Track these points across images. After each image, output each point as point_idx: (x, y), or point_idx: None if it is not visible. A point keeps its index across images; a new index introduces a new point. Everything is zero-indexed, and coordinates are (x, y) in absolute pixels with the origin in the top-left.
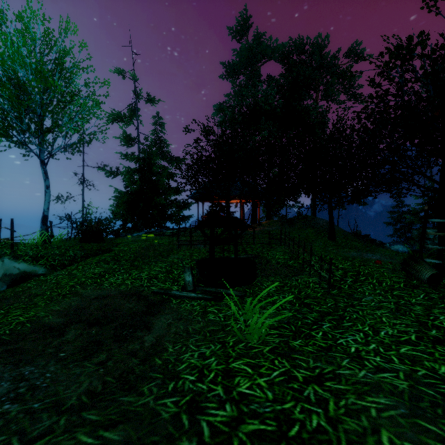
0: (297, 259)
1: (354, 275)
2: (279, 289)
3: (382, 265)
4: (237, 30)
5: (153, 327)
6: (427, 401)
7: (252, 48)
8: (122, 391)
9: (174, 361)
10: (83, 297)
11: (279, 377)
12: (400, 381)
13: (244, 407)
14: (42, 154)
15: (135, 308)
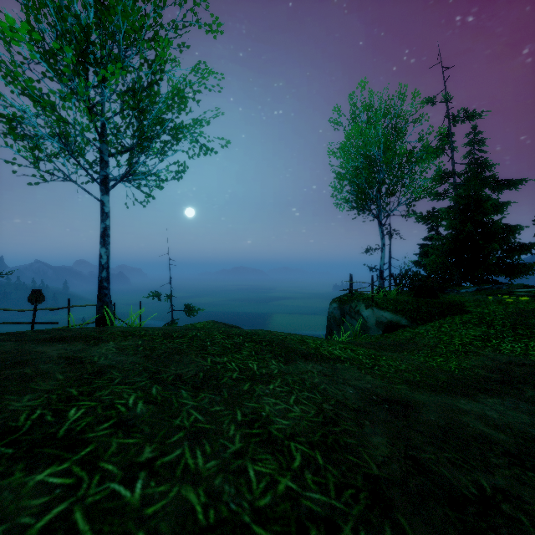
0: None
1: None
2: None
3: None
4: None
5: None
6: None
7: None
8: None
9: None
10: (491, 359)
11: None
12: None
13: None
14: (380, 216)
15: None
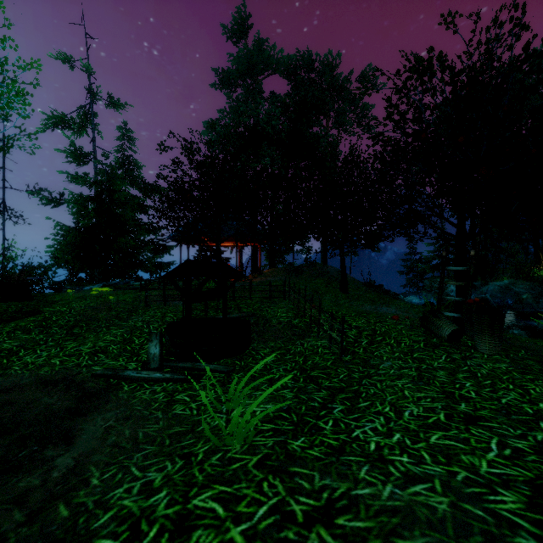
0: (303, 316)
1: (369, 335)
2: (279, 358)
3: (399, 321)
4: (233, 29)
5: (78, 437)
6: (479, 532)
7: (252, 55)
8: None
9: (92, 508)
10: None
11: (266, 520)
12: (438, 497)
13: None
14: None
15: (58, 404)
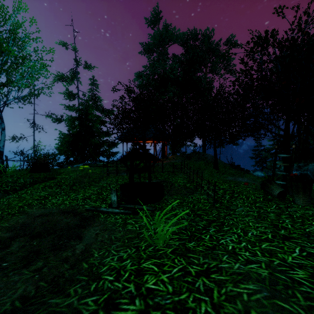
0: (192, 182)
1: (230, 193)
2: (179, 204)
3: (248, 185)
4: (151, 20)
5: (84, 237)
6: (281, 284)
7: (162, 34)
8: (52, 294)
9: (97, 265)
10: (28, 215)
11: (177, 273)
12: (263, 270)
13: (150, 301)
14: None
15: (71, 222)
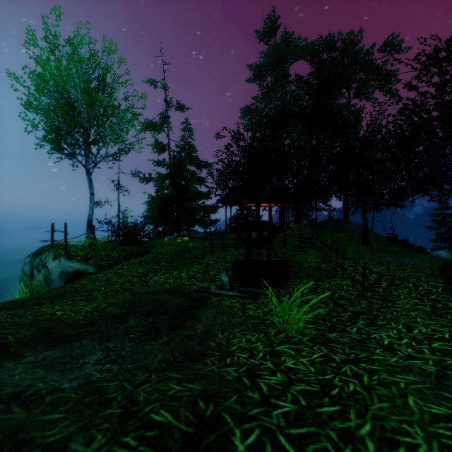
0: (329, 262)
1: (389, 279)
2: (312, 290)
3: (419, 270)
4: (265, 32)
5: (200, 318)
6: None
7: (280, 49)
8: (190, 362)
9: (226, 344)
10: (133, 293)
11: (318, 358)
12: (429, 366)
13: (292, 376)
14: (88, 164)
15: (181, 303)
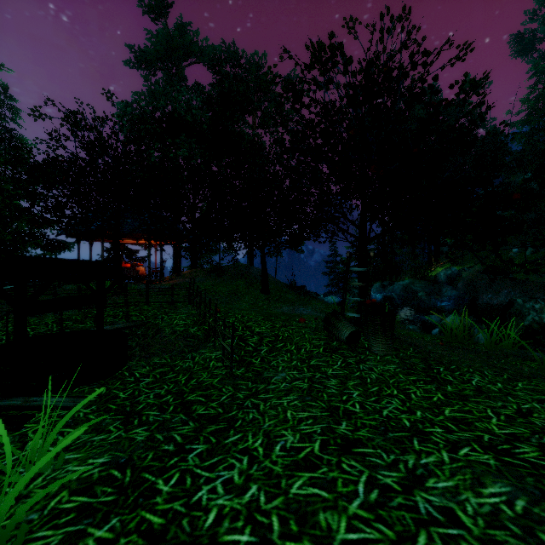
0: (203, 323)
1: (271, 342)
2: (157, 379)
3: (305, 323)
4: (151, 4)
5: None
6: None
7: (173, 37)
8: None
9: None
10: None
11: None
12: None
13: None
14: None
15: None
